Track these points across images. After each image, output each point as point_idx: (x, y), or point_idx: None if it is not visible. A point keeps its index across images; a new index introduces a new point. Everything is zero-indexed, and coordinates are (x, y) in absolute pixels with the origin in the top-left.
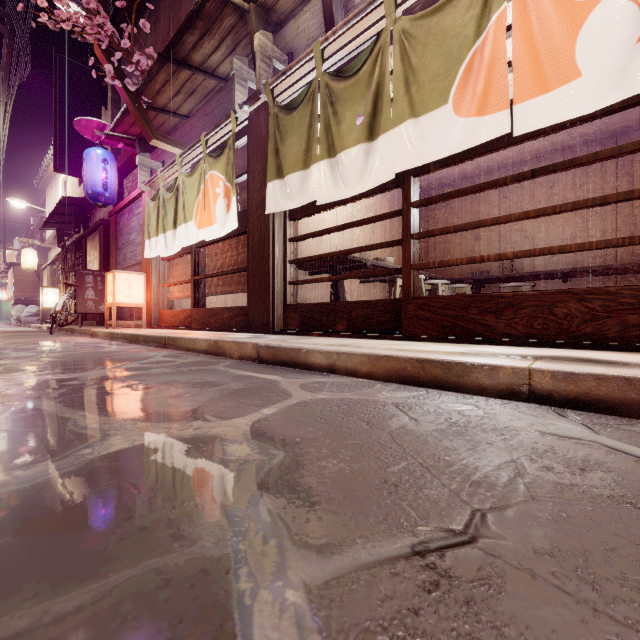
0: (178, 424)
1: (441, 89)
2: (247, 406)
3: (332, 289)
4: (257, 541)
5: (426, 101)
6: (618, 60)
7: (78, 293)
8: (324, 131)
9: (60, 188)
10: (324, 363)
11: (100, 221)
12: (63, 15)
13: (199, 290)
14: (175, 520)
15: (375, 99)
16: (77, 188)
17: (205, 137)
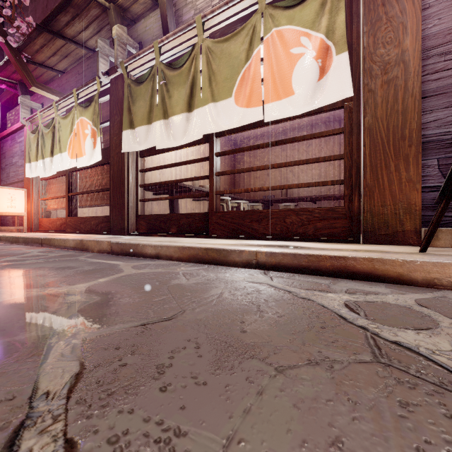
0: (38, 289)
1: (228, 87)
2: (90, 278)
3: (170, 205)
4: (66, 328)
5: (220, 93)
6: (309, 89)
7: None
8: (161, 101)
9: None
10: (153, 253)
11: None
12: None
13: (72, 203)
14: (23, 326)
15: (192, 86)
16: None
17: (76, 91)
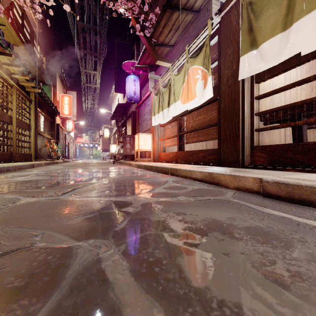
0: None
1: None
2: None
3: (293, 133)
4: None
5: None
6: None
7: (123, 145)
8: None
9: (116, 102)
10: None
11: (132, 112)
12: (119, 1)
13: (181, 140)
14: None
15: None
16: (122, 100)
17: (188, 47)
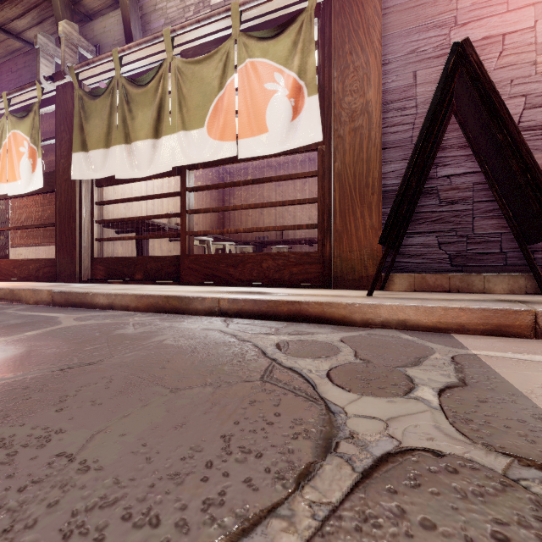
0: None
1: (200, 116)
2: (14, 332)
3: (138, 246)
4: None
5: (192, 121)
6: (283, 129)
7: None
8: (122, 122)
9: None
10: (106, 302)
11: None
12: None
13: (2, 241)
14: None
15: (159, 109)
16: None
17: (7, 95)
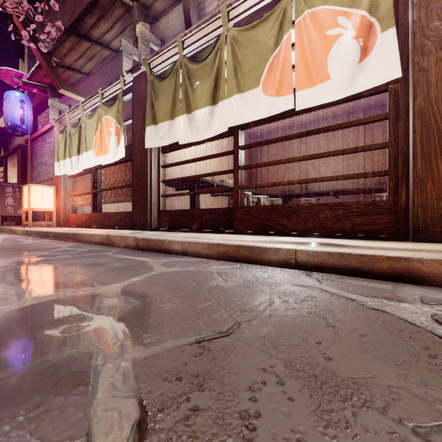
0: (73, 289)
1: (255, 77)
2: (122, 277)
3: (191, 200)
4: (111, 344)
5: (247, 83)
6: (348, 72)
7: None
8: (184, 95)
9: None
10: (180, 249)
11: (18, 146)
12: None
13: (97, 199)
14: (63, 338)
15: (216, 78)
16: None
17: (101, 91)
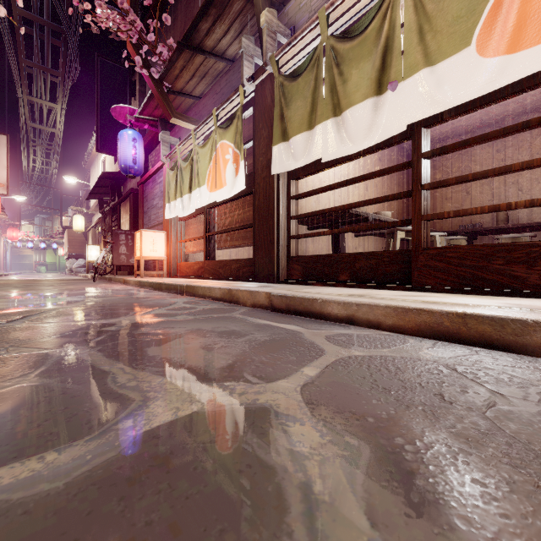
0: (219, 386)
1: (462, 31)
2: (284, 363)
3: (331, 242)
4: None
5: (443, 47)
6: None
7: (114, 249)
8: (329, 92)
9: (101, 166)
10: (342, 314)
11: (130, 190)
12: (103, 16)
13: (210, 245)
14: None
15: (384, 53)
16: (113, 165)
17: (216, 111)
